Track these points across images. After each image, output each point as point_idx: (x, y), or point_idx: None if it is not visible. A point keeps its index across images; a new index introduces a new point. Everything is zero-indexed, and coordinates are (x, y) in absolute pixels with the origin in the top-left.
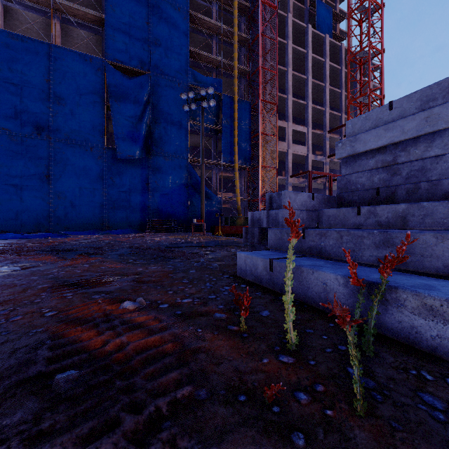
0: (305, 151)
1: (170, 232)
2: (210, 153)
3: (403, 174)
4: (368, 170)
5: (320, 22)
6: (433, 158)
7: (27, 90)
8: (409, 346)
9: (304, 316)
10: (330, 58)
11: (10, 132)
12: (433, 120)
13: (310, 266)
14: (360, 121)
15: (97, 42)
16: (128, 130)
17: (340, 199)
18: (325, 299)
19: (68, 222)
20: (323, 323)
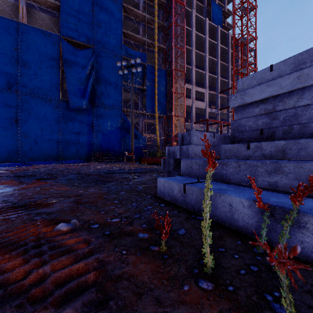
0: (204, 105)
1: (109, 162)
2: (138, 105)
3: (280, 119)
4: (254, 116)
5: (214, 16)
6: (303, 107)
7: None
8: (311, 265)
9: (215, 233)
10: (221, 42)
11: None
12: (303, 78)
13: (217, 190)
14: (248, 80)
15: (55, 23)
16: (78, 87)
17: (233, 137)
18: (231, 218)
19: (32, 154)
20: (232, 240)
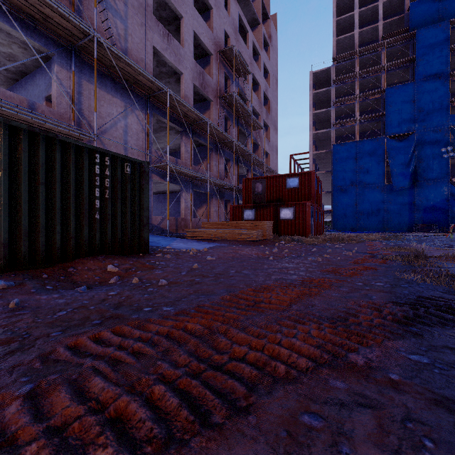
0: None
1: (432, 232)
2: None
3: None
4: None
5: None
6: None
7: (347, 167)
8: None
9: None
10: None
11: (341, 187)
12: None
13: None
14: None
15: (377, 123)
16: (400, 172)
17: None
18: None
19: (365, 226)
20: None
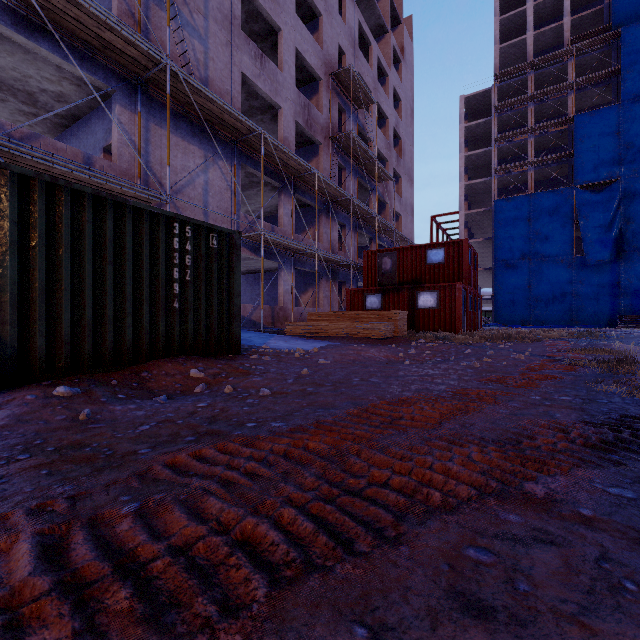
0: None
1: None
2: None
3: None
4: None
5: None
6: None
7: (516, 232)
8: None
9: None
10: None
11: (506, 262)
12: None
13: None
14: None
15: (562, 167)
16: (596, 238)
17: None
18: None
19: (543, 318)
20: None
